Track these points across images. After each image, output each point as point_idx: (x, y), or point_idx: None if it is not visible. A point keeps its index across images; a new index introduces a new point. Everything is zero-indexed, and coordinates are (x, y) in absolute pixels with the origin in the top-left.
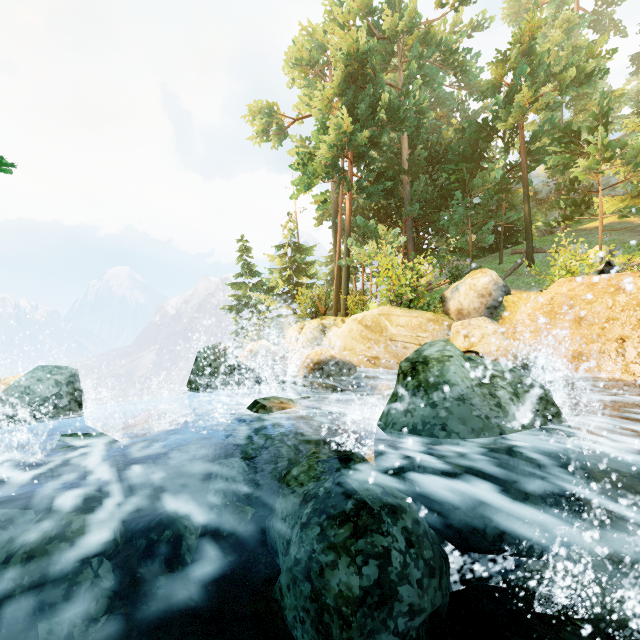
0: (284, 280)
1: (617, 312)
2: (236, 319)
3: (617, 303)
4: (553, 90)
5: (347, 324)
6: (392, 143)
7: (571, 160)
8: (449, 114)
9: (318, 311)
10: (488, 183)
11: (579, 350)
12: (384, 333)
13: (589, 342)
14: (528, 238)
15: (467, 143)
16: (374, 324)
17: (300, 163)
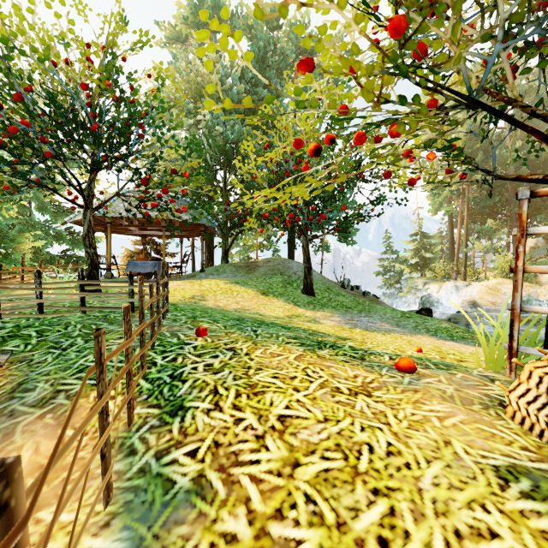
0: (415, 256)
1: None
2: (384, 280)
3: None
4: None
5: (478, 287)
6: None
7: None
8: None
9: (449, 277)
10: None
11: None
12: (500, 291)
13: None
14: None
15: None
16: (494, 287)
17: (435, 194)
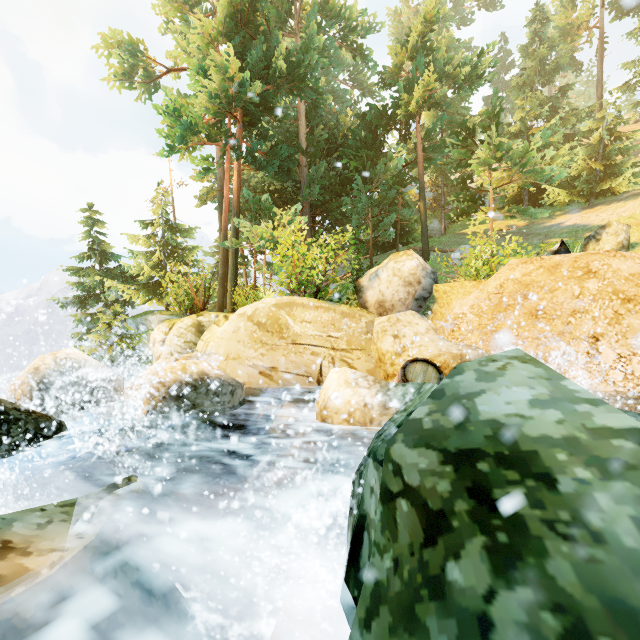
0: (153, 267)
1: (586, 302)
2: (79, 317)
3: (586, 291)
4: (447, 87)
5: (231, 321)
6: (288, 121)
7: (466, 157)
8: (344, 109)
9: (195, 305)
10: (389, 172)
11: (536, 352)
12: (284, 333)
13: (549, 342)
14: (424, 235)
15: (367, 130)
16: (270, 321)
17: (170, 109)
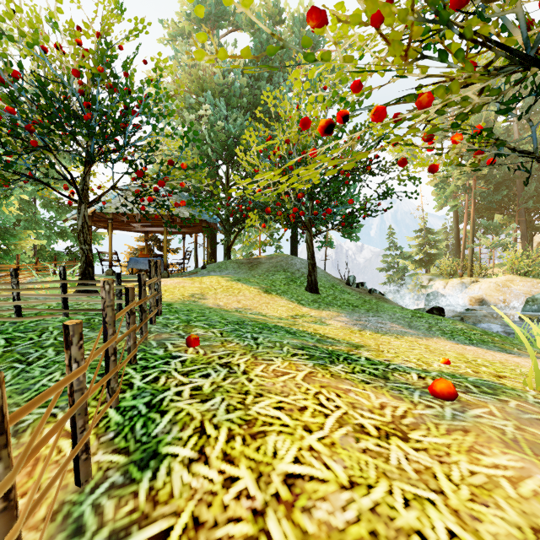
0: (419, 252)
1: None
2: (387, 276)
3: None
4: None
5: (486, 283)
6: None
7: None
8: None
9: (455, 274)
10: None
11: None
12: (510, 288)
13: None
14: None
15: None
16: (503, 284)
17: (441, 188)
